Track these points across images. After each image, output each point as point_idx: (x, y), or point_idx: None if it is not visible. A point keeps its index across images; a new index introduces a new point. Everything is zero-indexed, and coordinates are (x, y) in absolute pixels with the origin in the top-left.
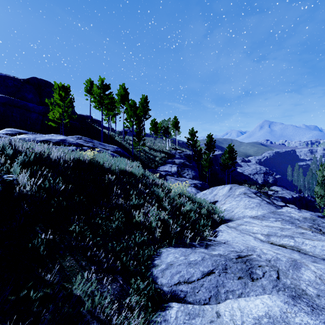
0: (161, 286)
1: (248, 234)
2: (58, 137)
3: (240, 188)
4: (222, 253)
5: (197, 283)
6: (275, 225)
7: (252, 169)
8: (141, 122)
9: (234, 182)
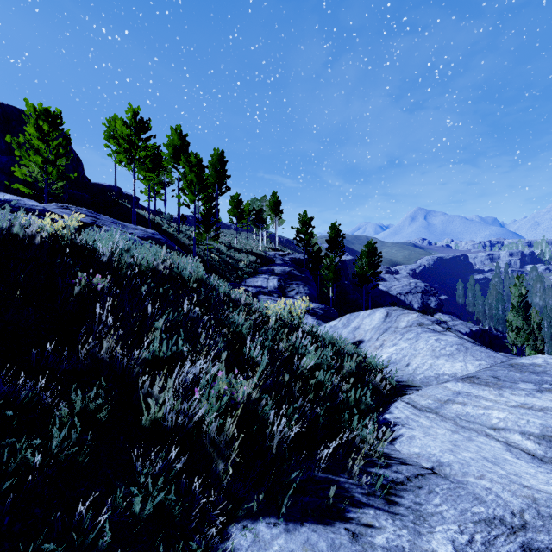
0: None
1: (482, 433)
2: None
3: (408, 313)
4: (461, 538)
5: None
6: (548, 403)
7: (403, 285)
8: (213, 199)
9: (374, 307)
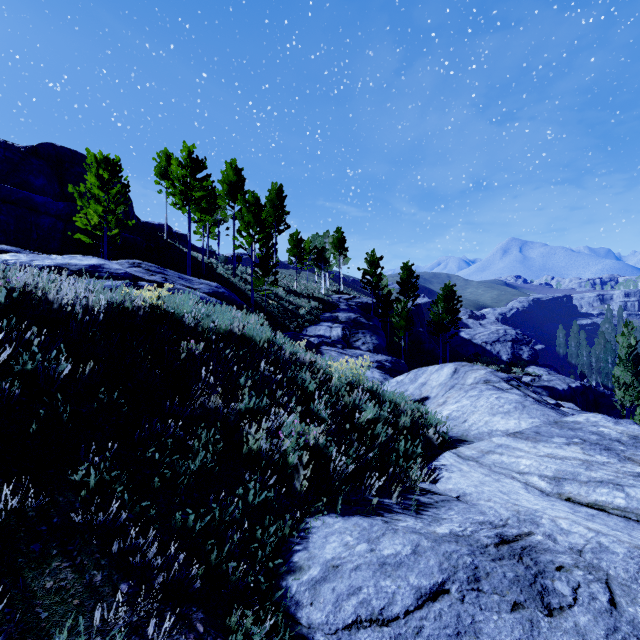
0: (310, 631)
1: (509, 476)
2: (84, 261)
3: (476, 370)
4: (458, 529)
5: (405, 623)
6: (569, 454)
7: (490, 332)
8: (271, 238)
9: (455, 358)
